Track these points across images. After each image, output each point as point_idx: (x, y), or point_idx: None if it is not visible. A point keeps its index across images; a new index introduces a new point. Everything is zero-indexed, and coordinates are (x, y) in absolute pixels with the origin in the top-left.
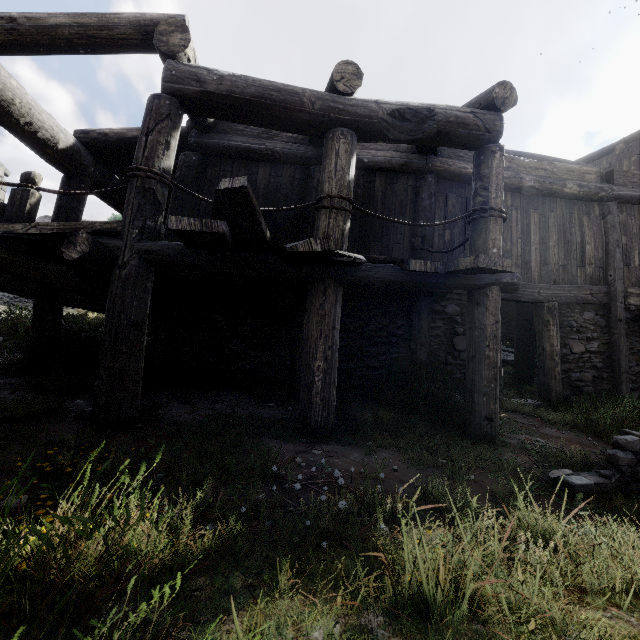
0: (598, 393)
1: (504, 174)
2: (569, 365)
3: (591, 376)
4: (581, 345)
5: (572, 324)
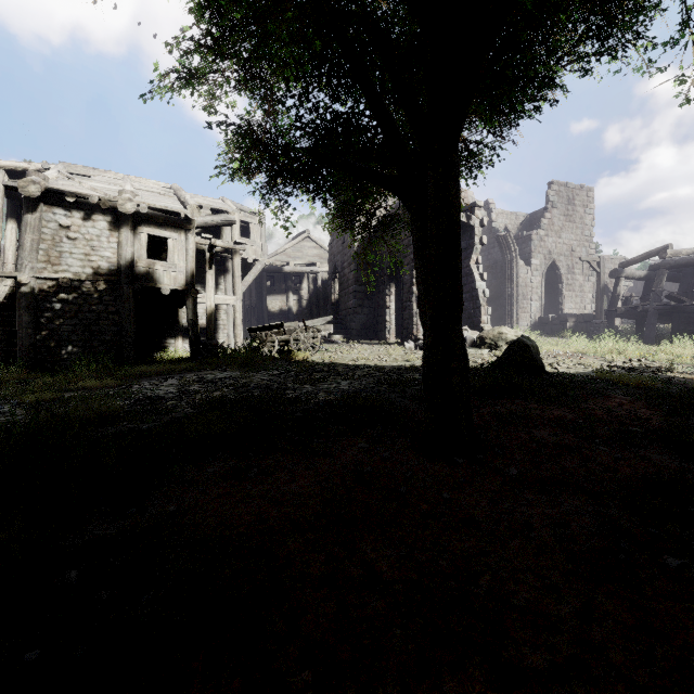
0: None
1: None
2: None
3: None
4: None
5: None
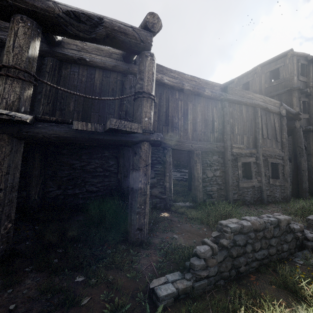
0: (219, 197)
1: (174, 80)
2: (206, 183)
3: (216, 188)
4: (212, 173)
5: (207, 162)
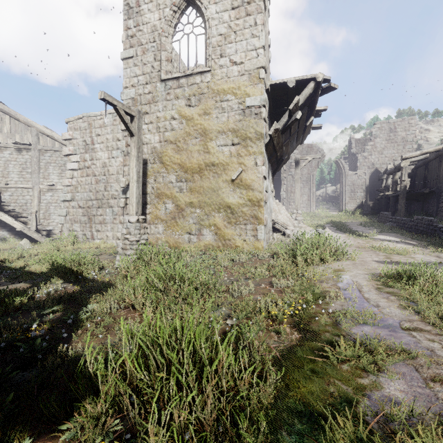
0: None
1: None
2: None
3: None
4: None
5: None
